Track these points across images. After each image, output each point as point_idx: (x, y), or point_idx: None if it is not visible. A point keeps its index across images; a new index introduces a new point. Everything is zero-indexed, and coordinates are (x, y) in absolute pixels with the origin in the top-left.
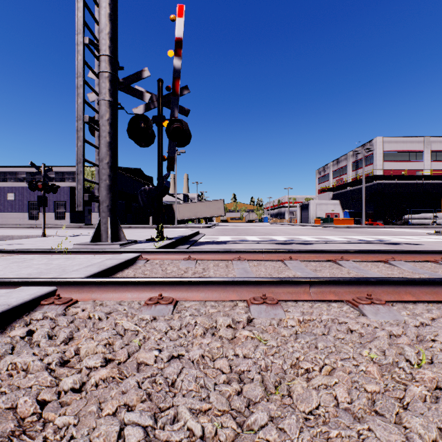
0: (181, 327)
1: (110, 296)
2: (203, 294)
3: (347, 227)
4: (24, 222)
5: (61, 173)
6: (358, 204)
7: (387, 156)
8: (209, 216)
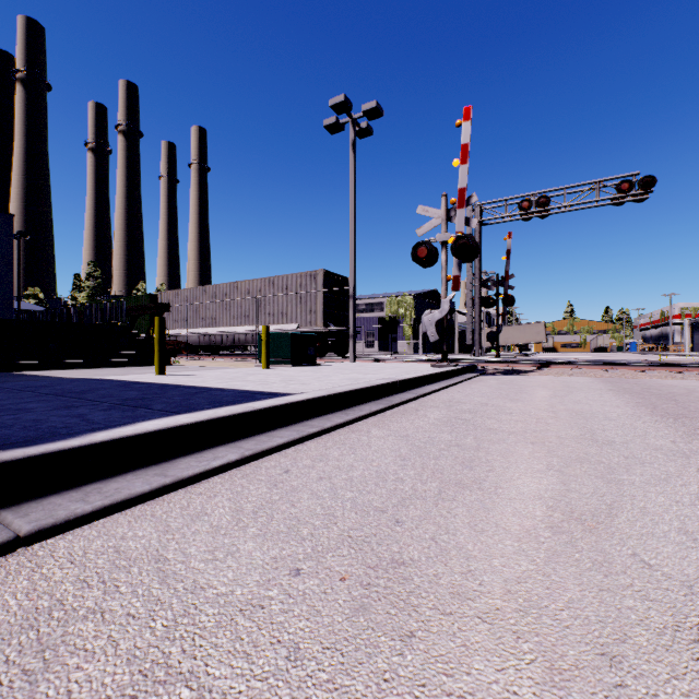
0: None
1: None
2: None
3: None
4: None
5: (370, 304)
6: None
7: None
8: (524, 343)
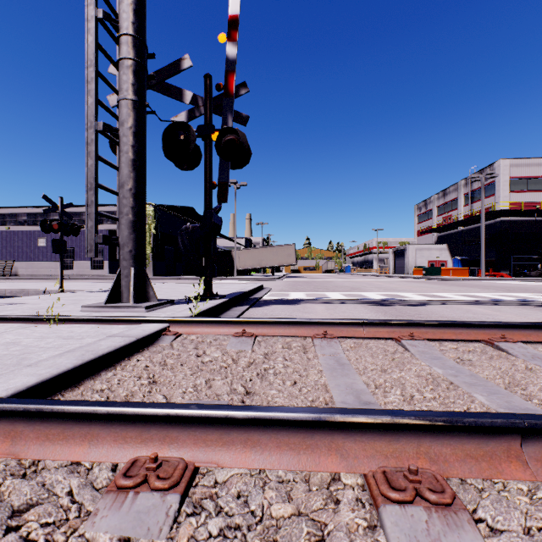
0: None
1: (49, 447)
2: (258, 451)
3: (461, 280)
4: (57, 273)
5: None
6: (474, 249)
7: (514, 184)
8: (277, 265)
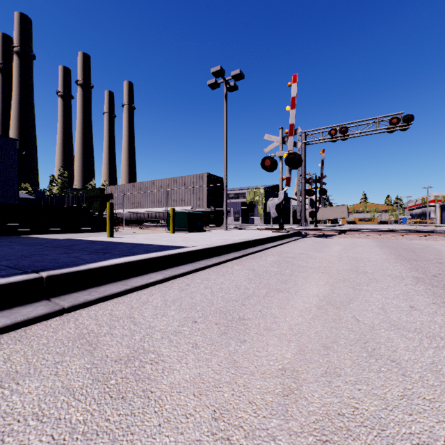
0: None
1: None
2: None
3: None
4: None
5: (237, 193)
6: None
7: None
8: (334, 218)
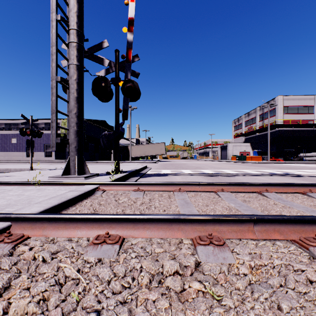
0: (125, 275)
1: (60, 232)
2: (149, 231)
3: (257, 163)
4: (23, 159)
5: (48, 123)
6: (264, 146)
7: (286, 110)
8: (154, 154)
